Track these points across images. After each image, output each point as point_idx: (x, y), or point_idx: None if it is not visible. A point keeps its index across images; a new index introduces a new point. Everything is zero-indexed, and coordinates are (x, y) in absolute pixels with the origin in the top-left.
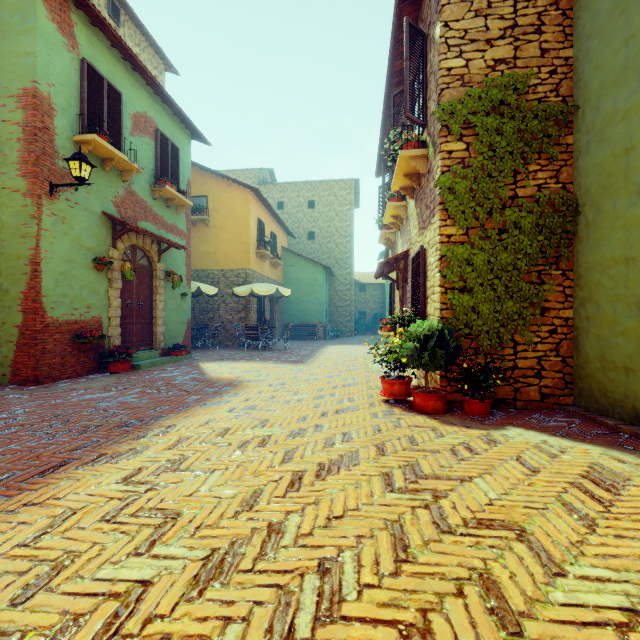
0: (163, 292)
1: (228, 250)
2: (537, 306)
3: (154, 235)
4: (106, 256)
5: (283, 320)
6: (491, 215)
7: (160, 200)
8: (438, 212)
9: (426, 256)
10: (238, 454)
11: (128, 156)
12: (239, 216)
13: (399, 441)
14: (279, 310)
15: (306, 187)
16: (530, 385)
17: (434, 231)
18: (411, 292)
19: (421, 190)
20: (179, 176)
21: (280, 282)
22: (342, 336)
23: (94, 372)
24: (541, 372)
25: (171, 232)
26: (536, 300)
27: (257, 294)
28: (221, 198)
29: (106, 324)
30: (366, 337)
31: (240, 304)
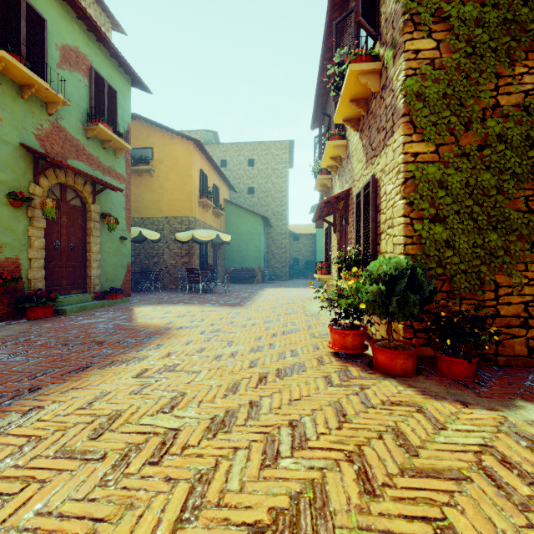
0: (98, 234)
1: (172, 199)
2: (528, 239)
3: (83, 172)
4: (26, 192)
5: (225, 265)
6: (467, 128)
7: (95, 141)
8: (401, 126)
9: (378, 186)
10: (104, 489)
11: (55, 89)
12: (182, 167)
13: (384, 444)
14: (221, 256)
15: (246, 147)
16: (515, 337)
17: (393, 152)
18: (356, 231)
19: (370, 116)
20: (117, 119)
21: (222, 231)
22: (278, 280)
23: (9, 318)
24: (528, 321)
25: (108, 175)
26: (526, 231)
27: (199, 240)
28: (165, 150)
29: (26, 266)
30: (300, 281)
31: (183, 249)
